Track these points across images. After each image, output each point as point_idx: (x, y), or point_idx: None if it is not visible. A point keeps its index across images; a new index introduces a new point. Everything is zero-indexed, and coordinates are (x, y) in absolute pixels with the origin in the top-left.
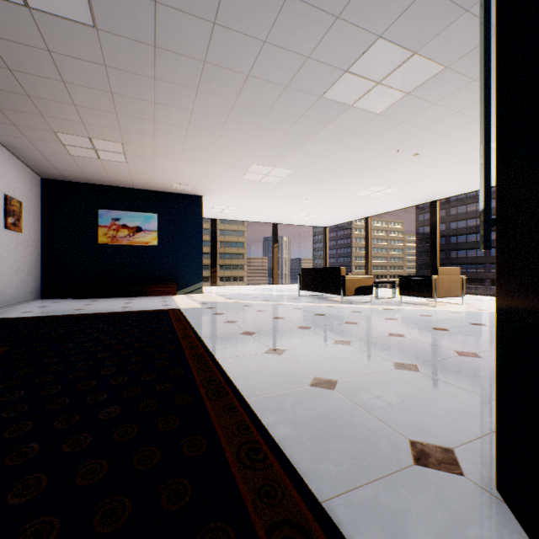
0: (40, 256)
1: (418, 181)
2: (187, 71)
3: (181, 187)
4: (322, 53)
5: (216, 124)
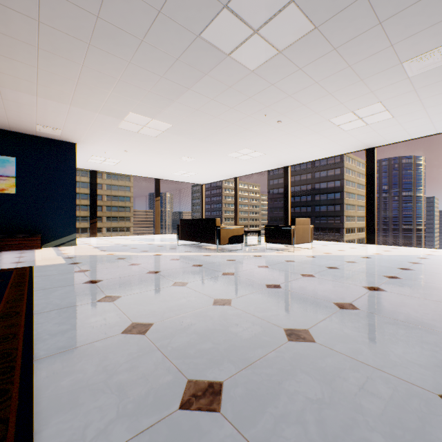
0: None
1: (277, 147)
2: None
3: (47, 130)
4: None
5: (77, 49)
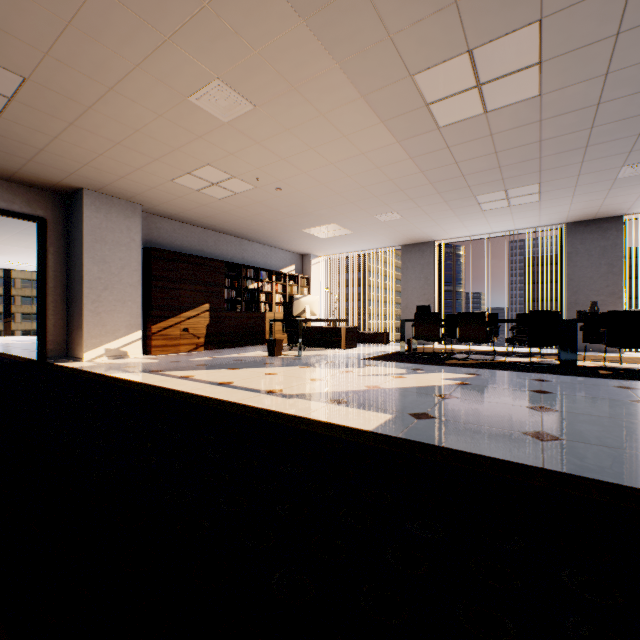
0: None
1: None
2: None
3: None
4: None
5: (7, 234)
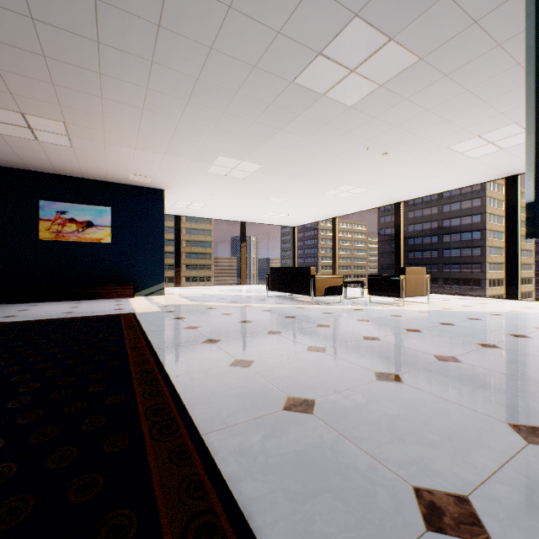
0: None
1: (384, 182)
2: (138, 35)
3: (139, 179)
4: (295, 29)
5: (176, 106)
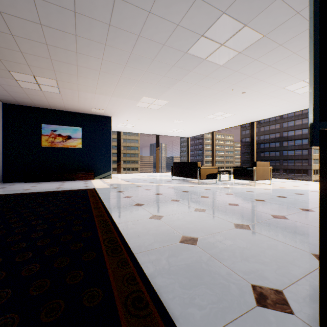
0: (1, 154)
1: (244, 109)
2: (98, 30)
3: (97, 110)
4: (187, 22)
5: (119, 68)
